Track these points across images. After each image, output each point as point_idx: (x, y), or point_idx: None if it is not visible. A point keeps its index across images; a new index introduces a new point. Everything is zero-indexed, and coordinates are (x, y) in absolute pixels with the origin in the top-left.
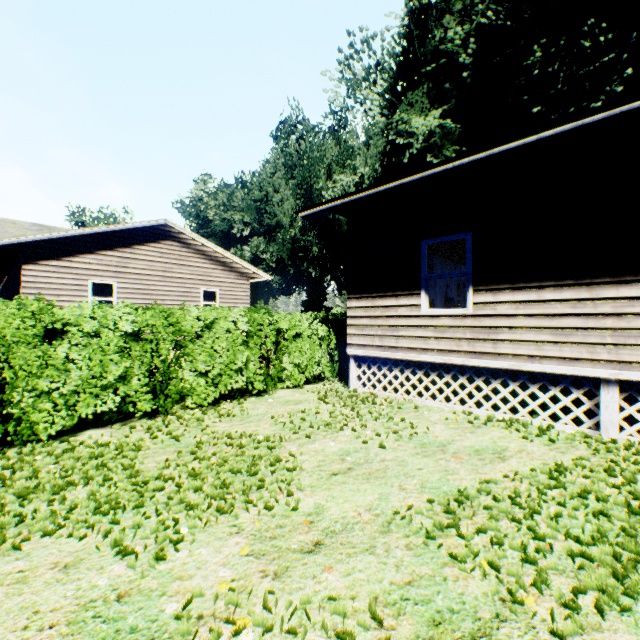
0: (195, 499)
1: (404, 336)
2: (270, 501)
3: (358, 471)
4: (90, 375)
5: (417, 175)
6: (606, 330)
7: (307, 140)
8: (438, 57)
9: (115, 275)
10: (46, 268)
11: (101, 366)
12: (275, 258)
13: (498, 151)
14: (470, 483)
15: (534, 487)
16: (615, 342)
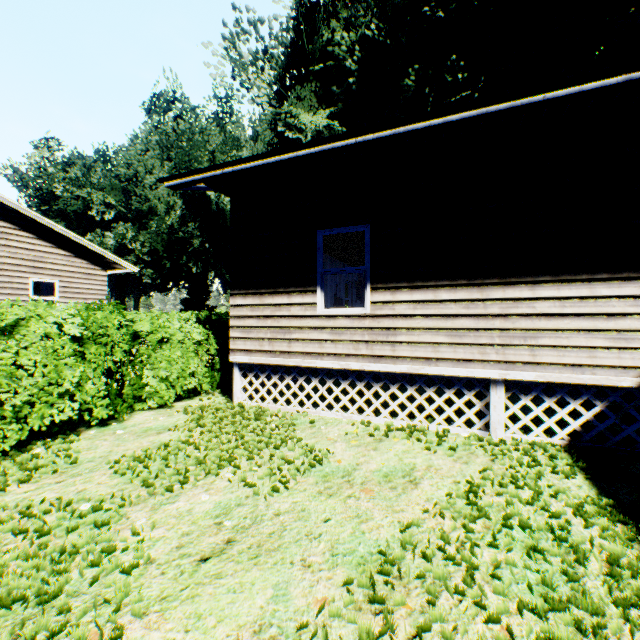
0: None
1: (298, 339)
2: None
3: (242, 544)
4: None
5: (315, 148)
6: (495, 331)
7: (187, 121)
8: (326, 58)
9: None
10: None
11: None
12: (147, 249)
13: (404, 130)
14: (390, 532)
15: (458, 522)
16: (502, 343)
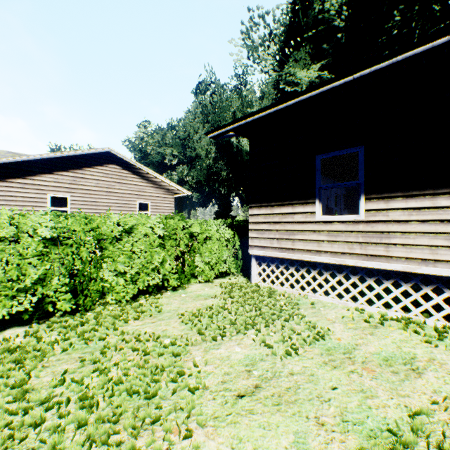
0: (71, 446)
1: (299, 239)
2: (162, 449)
3: (266, 391)
4: (4, 279)
5: (316, 91)
6: None
7: (218, 95)
8: (317, 24)
9: (69, 190)
10: (13, 185)
11: (18, 269)
12: (195, 180)
13: (402, 58)
14: (397, 414)
15: None
16: None
